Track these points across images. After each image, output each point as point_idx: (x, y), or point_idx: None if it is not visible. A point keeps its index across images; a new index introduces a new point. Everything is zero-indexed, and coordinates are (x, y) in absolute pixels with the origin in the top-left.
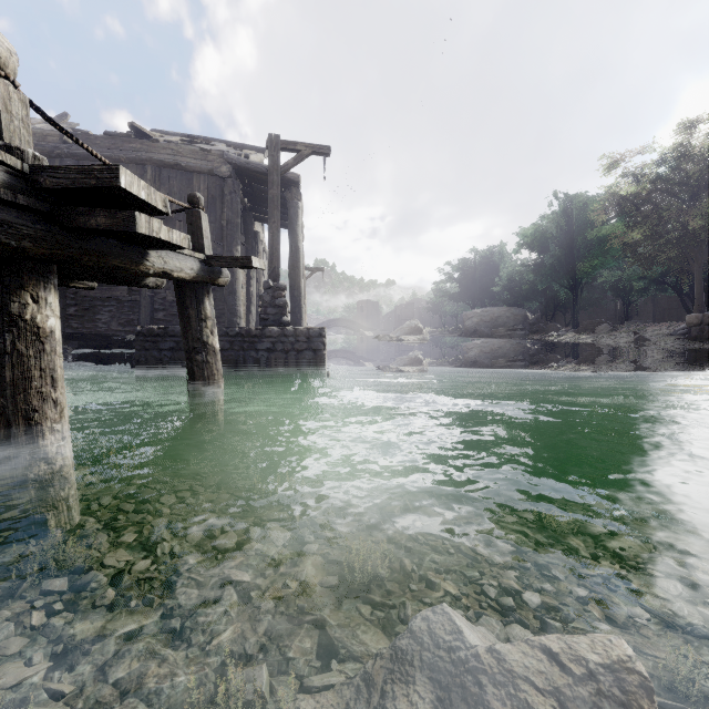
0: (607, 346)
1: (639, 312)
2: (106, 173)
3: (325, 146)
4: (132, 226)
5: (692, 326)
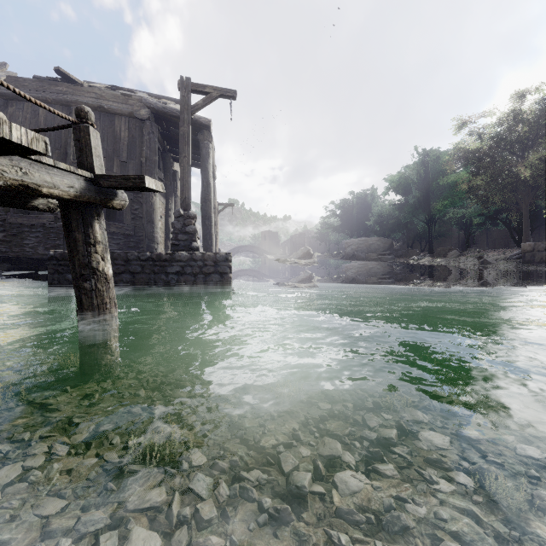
0: (459, 267)
1: (476, 242)
2: None
3: (231, 90)
4: None
5: (526, 252)
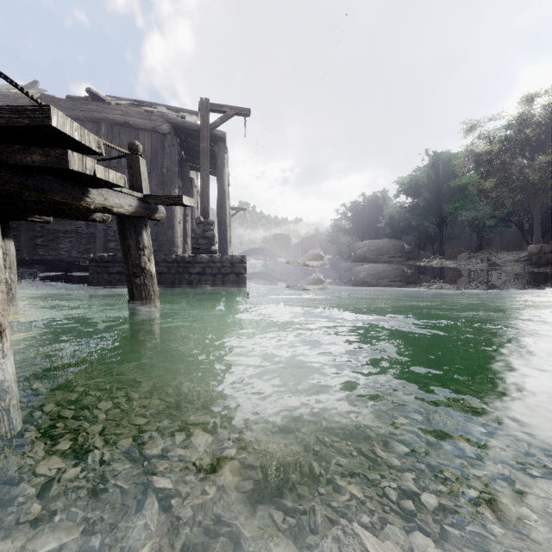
0: (467, 269)
1: (490, 244)
2: (38, 113)
3: (246, 109)
4: (64, 163)
5: (533, 254)
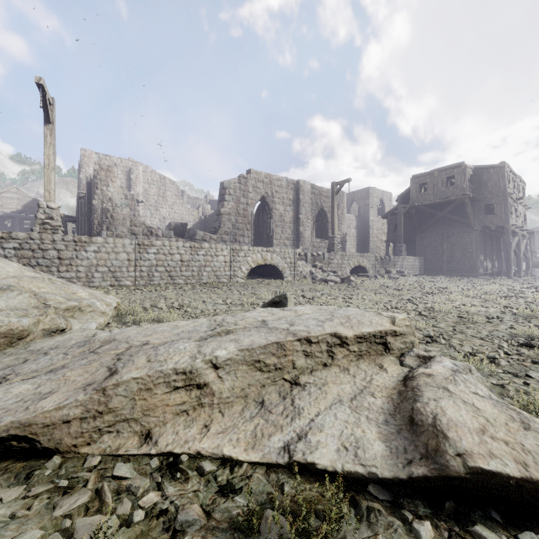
0: None
1: None
2: None
3: None
4: None
5: None
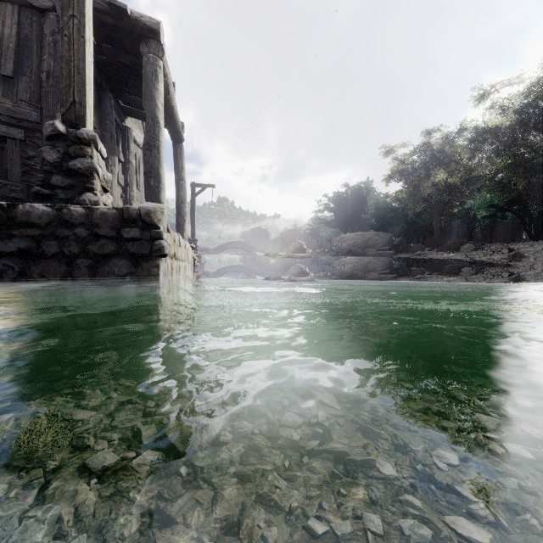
0: (485, 262)
1: (475, 237)
2: None
3: None
4: None
5: None
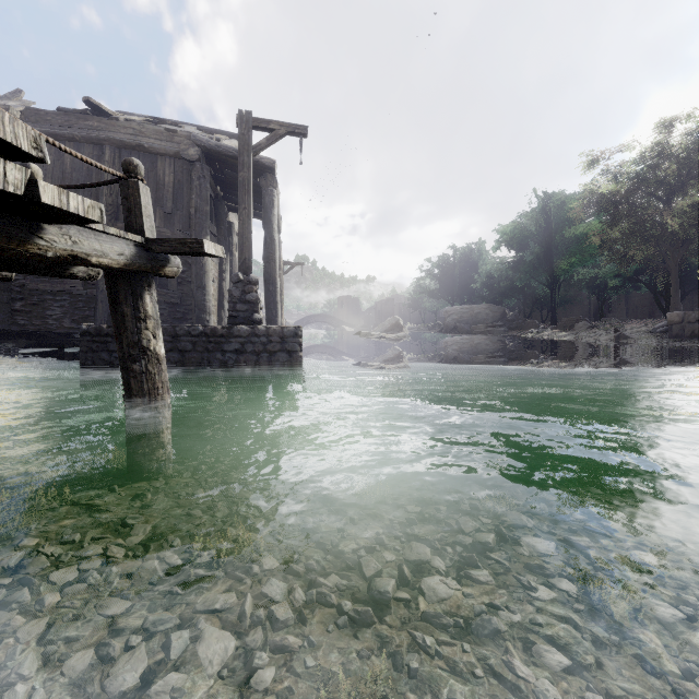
0: (588, 343)
1: (612, 310)
2: None
3: (301, 126)
4: None
5: (674, 324)
